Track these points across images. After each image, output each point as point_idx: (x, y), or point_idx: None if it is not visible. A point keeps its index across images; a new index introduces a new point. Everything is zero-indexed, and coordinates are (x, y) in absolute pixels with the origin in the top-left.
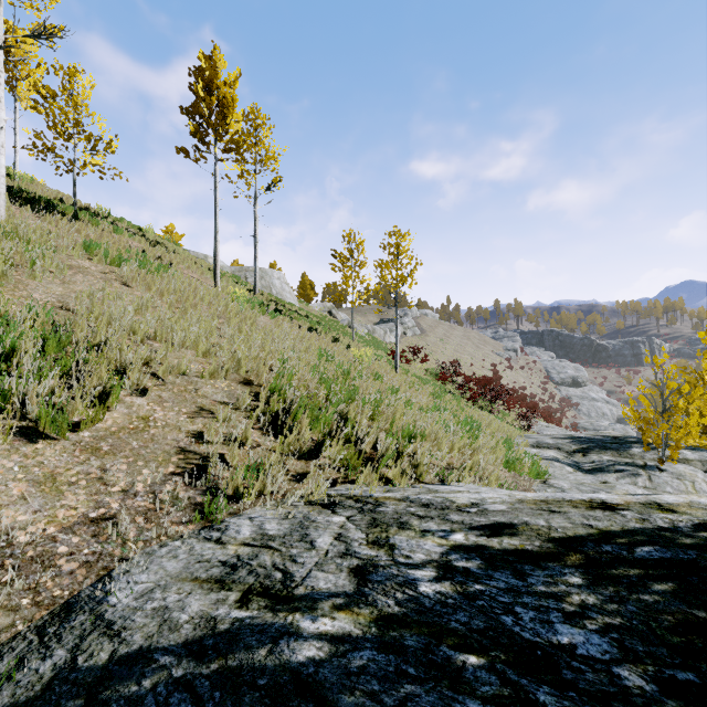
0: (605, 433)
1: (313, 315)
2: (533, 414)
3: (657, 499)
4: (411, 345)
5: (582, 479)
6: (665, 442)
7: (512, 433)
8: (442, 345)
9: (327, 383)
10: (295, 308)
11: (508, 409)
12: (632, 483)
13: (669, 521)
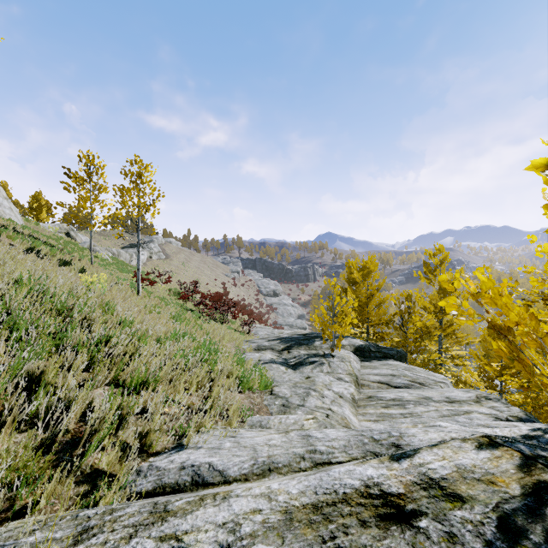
0: (299, 332)
1: (42, 235)
2: (252, 321)
3: (427, 469)
4: (157, 267)
5: (294, 378)
6: (334, 337)
7: (239, 339)
8: (184, 268)
9: (19, 327)
10: (15, 226)
11: (235, 318)
12: (320, 371)
13: (475, 530)
